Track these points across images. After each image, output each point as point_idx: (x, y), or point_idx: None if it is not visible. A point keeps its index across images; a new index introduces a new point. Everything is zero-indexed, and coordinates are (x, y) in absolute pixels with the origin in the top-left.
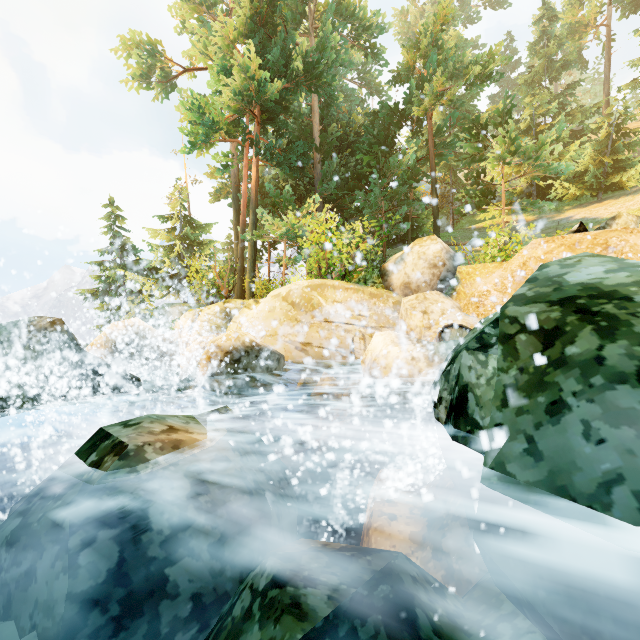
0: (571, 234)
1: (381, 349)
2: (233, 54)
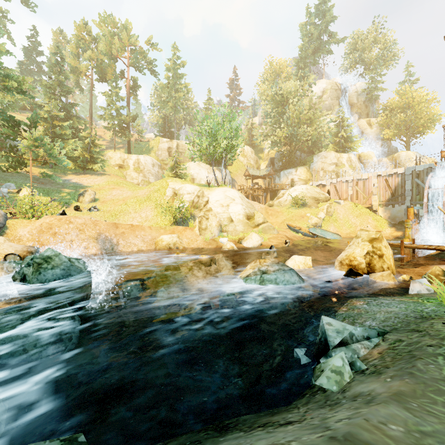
0: (59, 215)
1: None
2: None
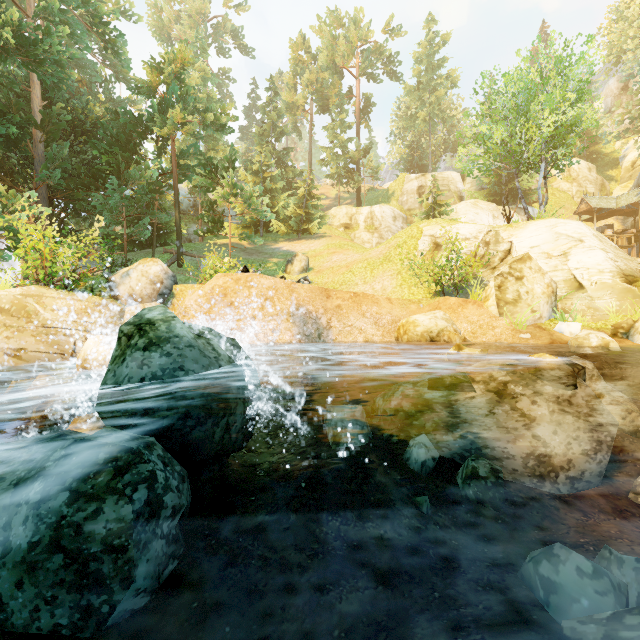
0: (236, 273)
1: (92, 348)
2: None
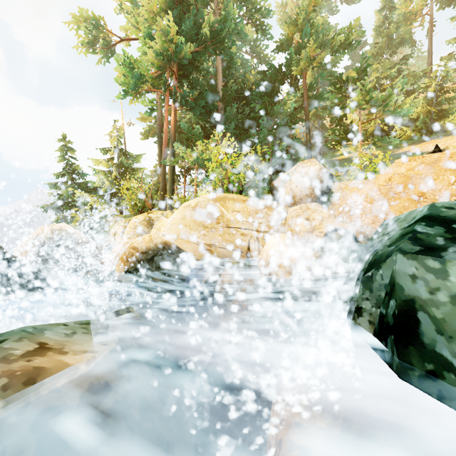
0: (430, 154)
1: (275, 250)
2: (156, 25)
